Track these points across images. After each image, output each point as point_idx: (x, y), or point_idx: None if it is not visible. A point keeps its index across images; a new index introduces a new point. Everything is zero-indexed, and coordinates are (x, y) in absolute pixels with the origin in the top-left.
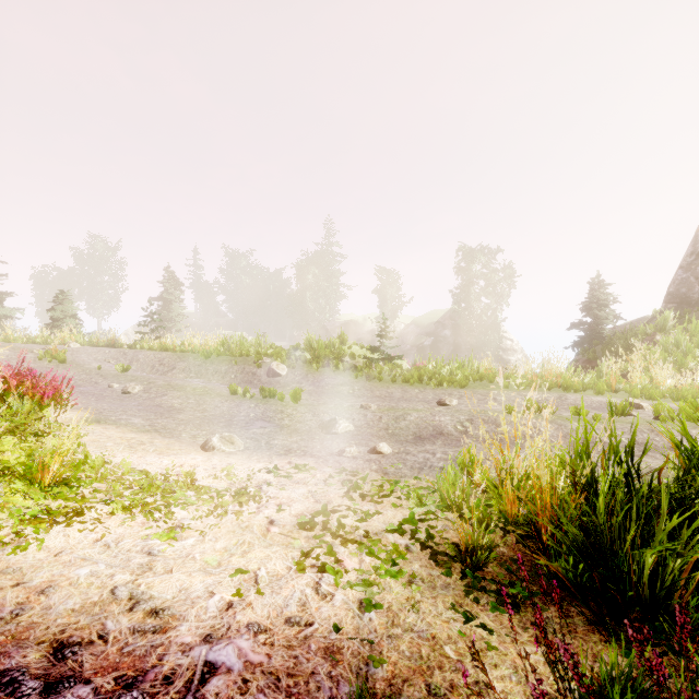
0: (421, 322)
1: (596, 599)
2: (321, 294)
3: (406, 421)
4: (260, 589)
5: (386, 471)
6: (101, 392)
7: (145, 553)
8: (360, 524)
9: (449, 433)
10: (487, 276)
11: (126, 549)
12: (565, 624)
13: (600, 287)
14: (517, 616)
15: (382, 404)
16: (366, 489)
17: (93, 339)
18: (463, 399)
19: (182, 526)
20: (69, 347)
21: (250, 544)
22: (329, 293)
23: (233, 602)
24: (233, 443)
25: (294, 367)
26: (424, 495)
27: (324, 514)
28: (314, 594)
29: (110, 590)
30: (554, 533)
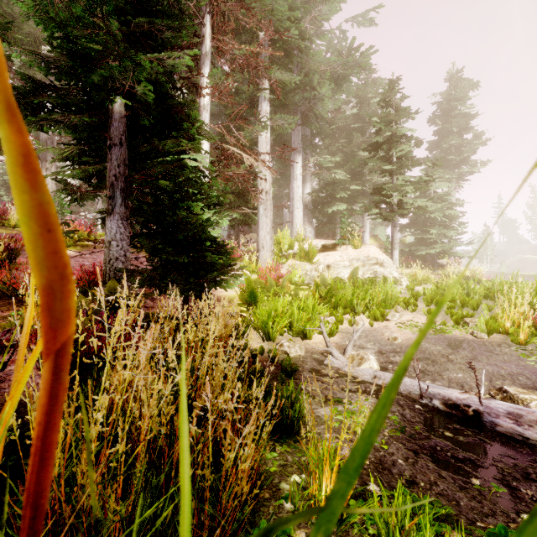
0: None
1: None
2: None
3: None
4: None
5: None
6: None
7: None
8: None
9: None
10: None
11: None
12: None
13: None
14: None
15: None
16: None
17: None
18: None
19: None
20: None
21: None
22: None
23: None
24: None
25: None
26: None
27: None
28: None
29: None
30: None
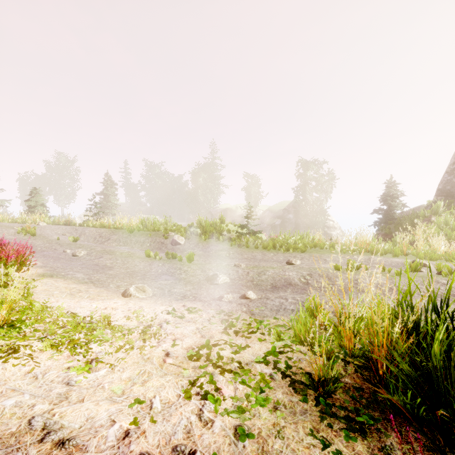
0: (273, 209)
1: (428, 425)
2: (208, 191)
3: (266, 275)
4: (153, 417)
5: (252, 312)
6: (57, 255)
7: (65, 383)
8: (235, 356)
9: (296, 283)
10: (317, 179)
11: (50, 380)
12: (406, 450)
13: (392, 186)
14: (365, 442)
15: (249, 263)
16: (238, 327)
17: (55, 220)
18: (304, 260)
19: (96, 361)
20: (39, 225)
21: (149, 374)
22: (213, 190)
23: (129, 431)
24: (144, 292)
25: (189, 238)
26: (281, 331)
27: (208, 348)
28: (197, 421)
29: (28, 420)
30: (388, 368)
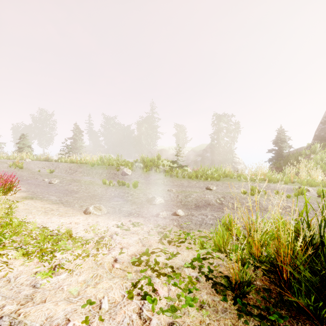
0: (195, 150)
1: None
2: (148, 136)
3: (191, 197)
4: (101, 316)
5: (181, 226)
6: (38, 183)
7: (31, 286)
8: (168, 261)
9: (213, 204)
10: (227, 128)
11: (20, 283)
12: None
13: (282, 132)
14: None
15: (178, 189)
16: (171, 237)
17: (38, 157)
18: (218, 186)
19: (58, 267)
20: (25, 161)
21: (101, 277)
22: (152, 136)
23: None
24: (100, 210)
25: (135, 170)
26: (204, 241)
27: (147, 255)
28: (137, 319)
29: None
30: (291, 273)
